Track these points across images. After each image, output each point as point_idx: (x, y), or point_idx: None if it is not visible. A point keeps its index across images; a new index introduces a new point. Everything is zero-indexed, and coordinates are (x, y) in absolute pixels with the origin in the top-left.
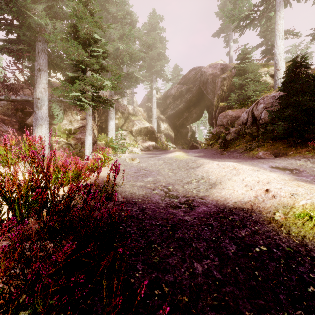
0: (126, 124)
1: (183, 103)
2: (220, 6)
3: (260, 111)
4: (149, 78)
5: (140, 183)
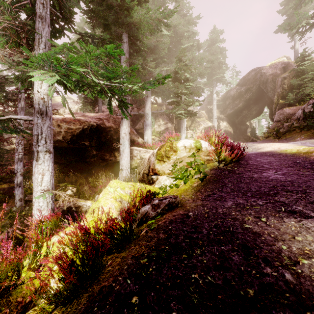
0: (193, 125)
1: (242, 102)
2: (283, 3)
3: (309, 109)
4: (210, 85)
5: None
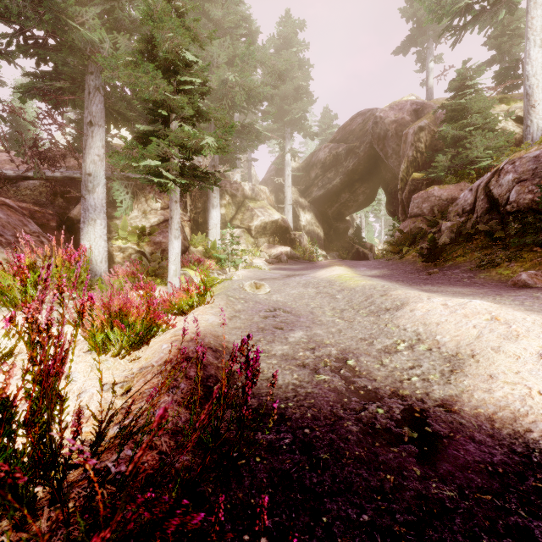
0: (239, 216)
1: (341, 176)
2: None
3: (505, 188)
4: (279, 133)
5: (281, 347)
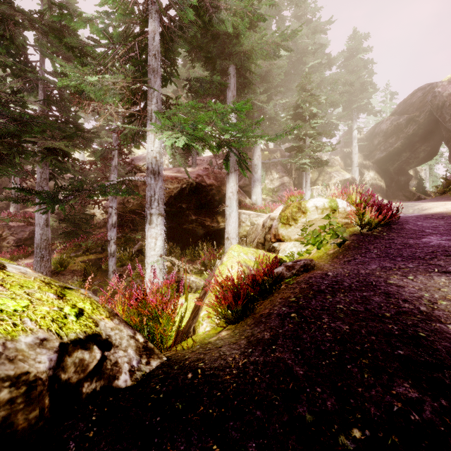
0: (321, 178)
1: (402, 140)
2: None
3: None
4: (348, 117)
5: None
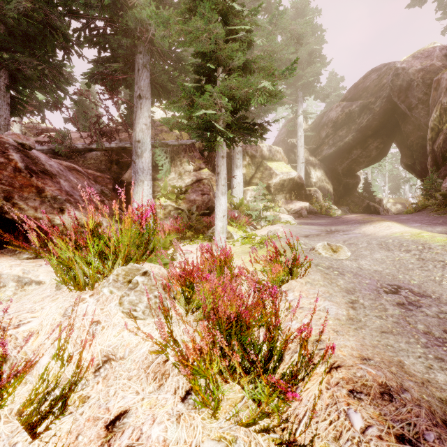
0: (258, 175)
1: (353, 133)
2: None
3: None
4: (292, 97)
5: None
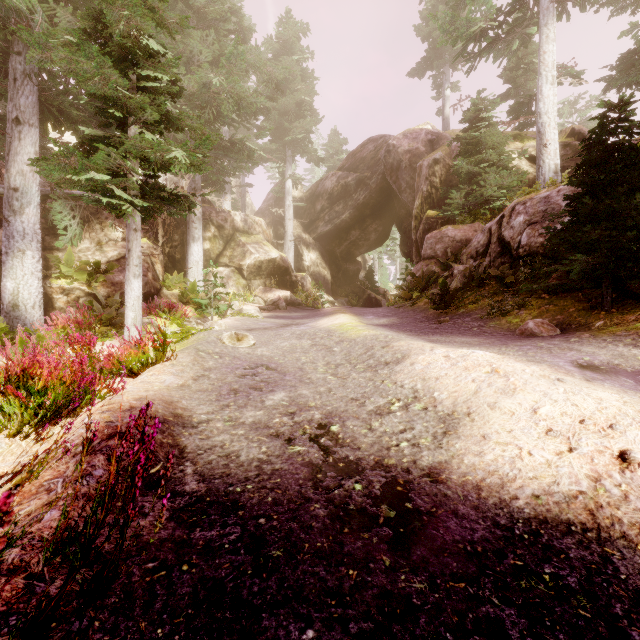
0: (228, 252)
1: (351, 210)
2: (425, 13)
3: (517, 230)
4: (278, 155)
5: (254, 413)
